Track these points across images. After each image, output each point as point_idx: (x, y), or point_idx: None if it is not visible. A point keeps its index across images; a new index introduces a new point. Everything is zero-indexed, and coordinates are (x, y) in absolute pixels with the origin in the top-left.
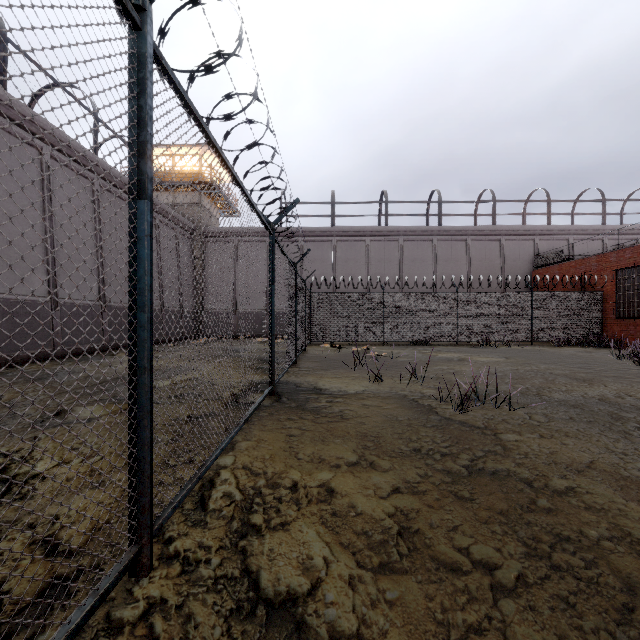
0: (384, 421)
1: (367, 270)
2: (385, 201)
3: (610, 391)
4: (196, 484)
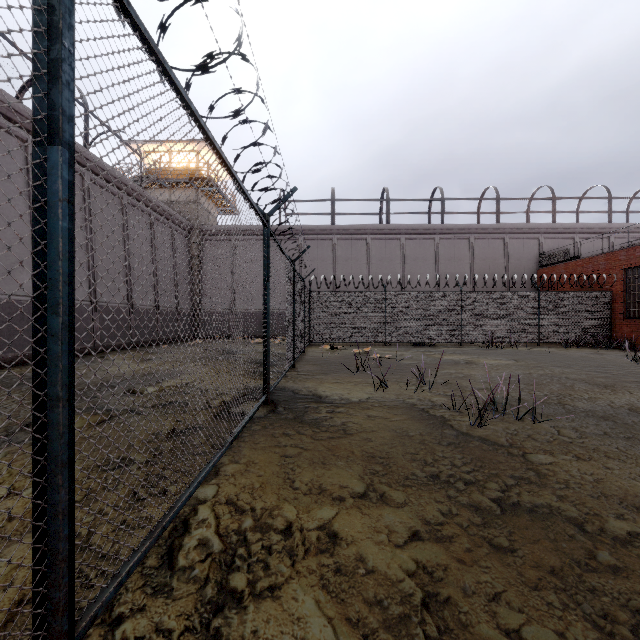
0: (393, 437)
1: (368, 269)
2: (386, 199)
3: (638, 399)
4: (158, 538)
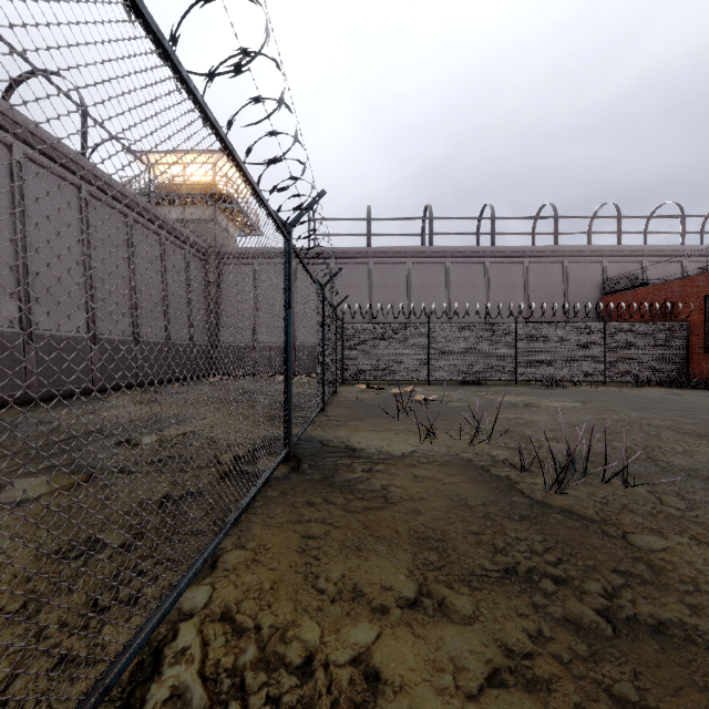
0: (448, 508)
1: (409, 297)
2: (429, 217)
3: None
4: None
